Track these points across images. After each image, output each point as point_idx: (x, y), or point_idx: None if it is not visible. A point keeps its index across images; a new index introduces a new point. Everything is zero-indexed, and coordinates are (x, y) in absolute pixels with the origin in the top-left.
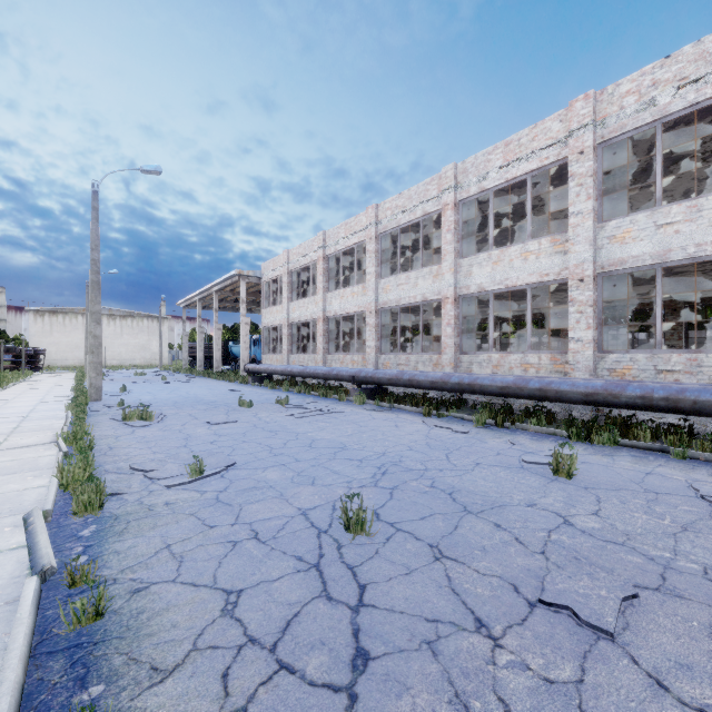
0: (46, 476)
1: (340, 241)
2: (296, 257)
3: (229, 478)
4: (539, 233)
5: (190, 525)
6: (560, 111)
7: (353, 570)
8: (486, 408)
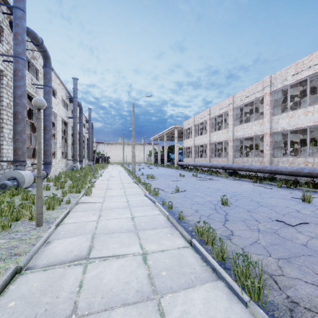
0: (139, 189)
1: (217, 112)
2: (197, 119)
3: (186, 193)
4: None
5: (181, 200)
6: None
7: (224, 210)
8: (283, 181)
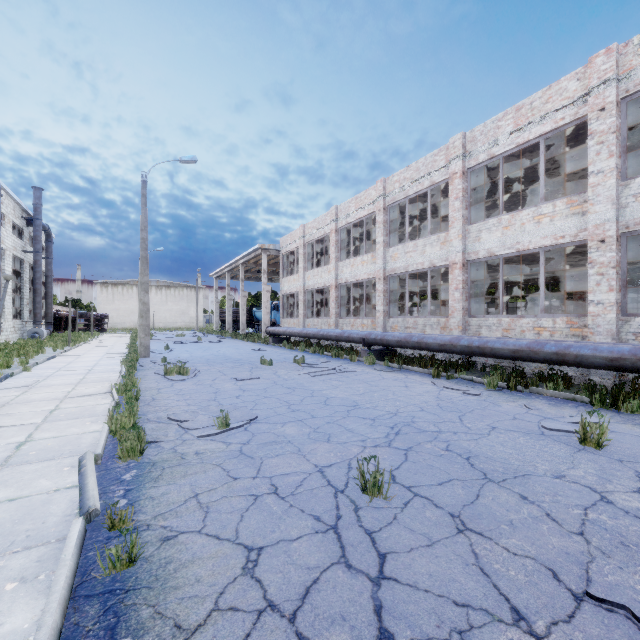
0: (100, 422)
1: (351, 215)
2: (311, 231)
3: (252, 432)
4: (549, 197)
5: (216, 476)
6: (577, 70)
7: (371, 535)
8: (497, 371)
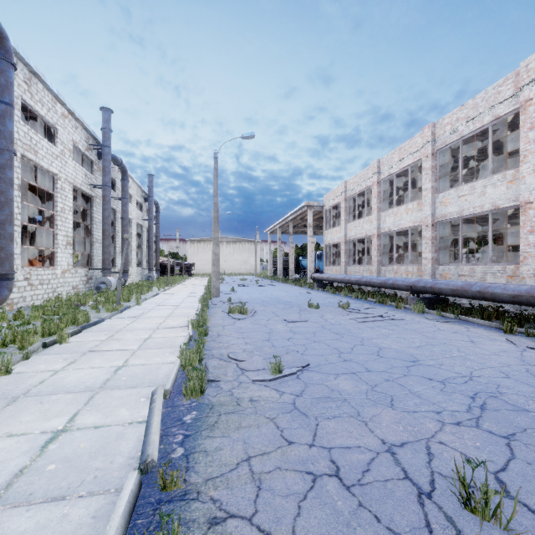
0: (176, 354)
1: (394, 165)
2: (352, 186)
3: (304, 381)
4: None
5: (269, 434)
6: None
7: None
8: None
